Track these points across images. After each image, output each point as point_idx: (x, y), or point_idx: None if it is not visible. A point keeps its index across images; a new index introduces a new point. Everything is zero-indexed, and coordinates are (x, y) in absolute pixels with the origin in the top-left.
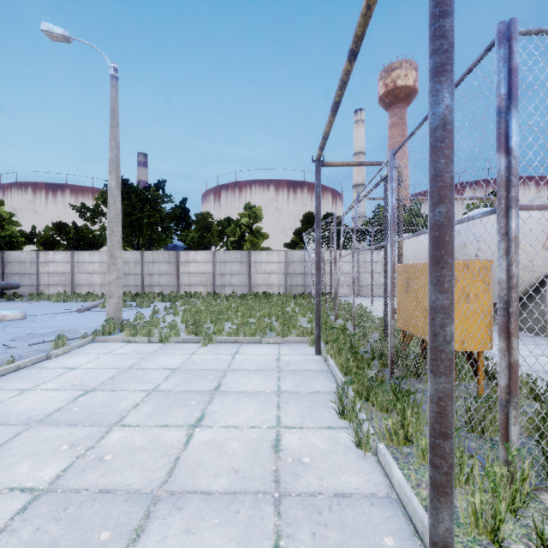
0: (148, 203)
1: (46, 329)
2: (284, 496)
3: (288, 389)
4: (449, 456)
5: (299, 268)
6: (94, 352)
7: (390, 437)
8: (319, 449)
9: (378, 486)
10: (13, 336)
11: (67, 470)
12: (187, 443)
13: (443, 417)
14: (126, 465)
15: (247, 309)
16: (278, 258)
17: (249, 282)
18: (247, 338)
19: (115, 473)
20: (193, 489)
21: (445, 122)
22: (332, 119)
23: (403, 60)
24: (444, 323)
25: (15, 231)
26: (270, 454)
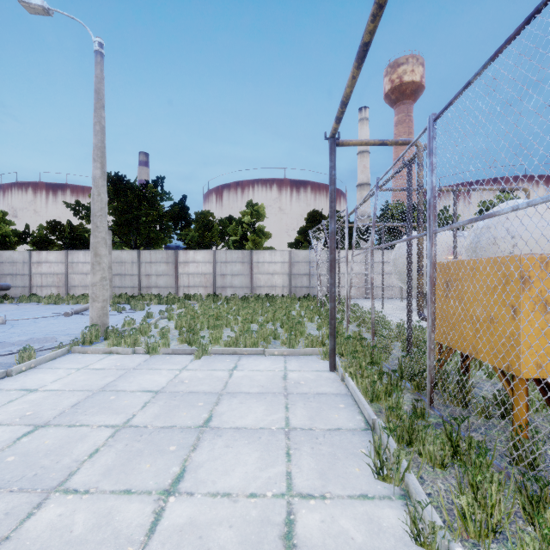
0: (145, 200)
1: (23, 336)
2: None
3: (300, 424)
4: None
5: (304, 268)
6: (66, 367)
7: (463, 524)
8: (355, 546)
9: None
10: None
11: None
12: (151, 531)
13: None
14: None
15: (249, 313)
16: (282, 258)
17: (251, 283)
18: (248, 349)
19: None
20: None
21: None
22: (356, 73)
23: (410, 55)
24: None
25: (9, 230)
26: None
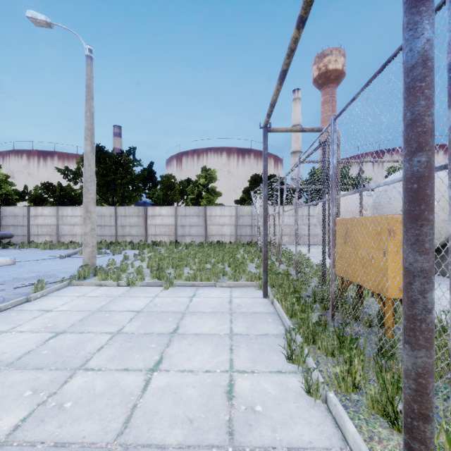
0: (121, 166)
1: (31, 273)
2: (238, 450)
3: (240, 331)
4: (431, 441)
5: (247, 221)
6: (69, 295)
7: (338, 383)
8: (271, 396)
9: (330, 439)
10: (1, 280)
11: (26, 419)
12: (144, 389)
13: (423, 396)
14: (84, 413)
15: (204, 256)
16: (230, 212)
17: (205, 232)
18: (203, 282)
19: (72, 422)
20: (147, 442)
21: (426, 58)
22: (279, 87)
23: (333, 48)
24: (425, 288)
25: (11, 190)
26: (223, 401)
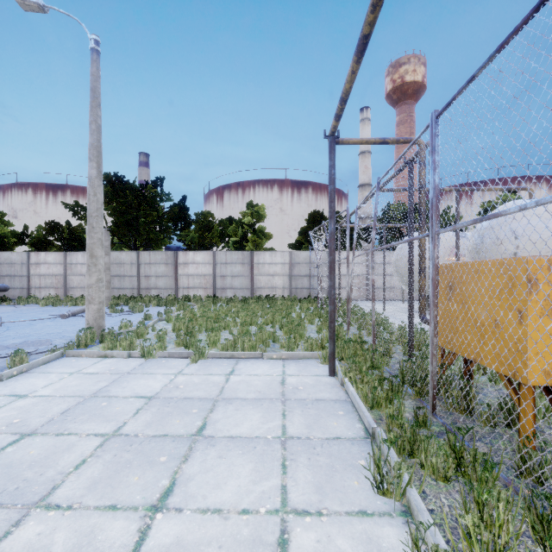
0: (144, 201)
1: (17, 339)
2: None
3: (297, 432)
4: None
5: (304, 270)
6: (59, 371)
7: (468, 545)
8: None
9: None
10: None
11: None
12: (135, 551)
13: None
14: None
15: (248, 315)
16: (282, 259)
17: (251, 284)
18: (246, 353)
19: None
20: None
21: None
22: (356, 67)
23: (411, 55)
24: None
25: (7, 231)
26: None
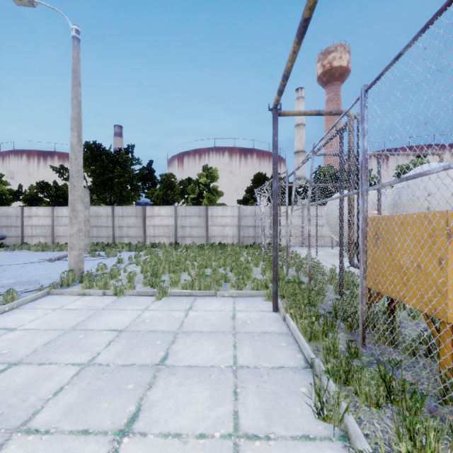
0: (118, 164)
1: (11, 279)
2: None
3: (247, 362)
4: None
5: (250, 221)
6: (44, 307)
7: None
8: None
9: None
10: None
11: None
12: None
13: None
14: None
15: (204, 259)
16: (232, 212)
17: (206, 233)
18: (202, 291)
19: None
20: None
21: None
22: (297, 48)
23: (338, 44)
24: None
25: (5, 190)
26: None
